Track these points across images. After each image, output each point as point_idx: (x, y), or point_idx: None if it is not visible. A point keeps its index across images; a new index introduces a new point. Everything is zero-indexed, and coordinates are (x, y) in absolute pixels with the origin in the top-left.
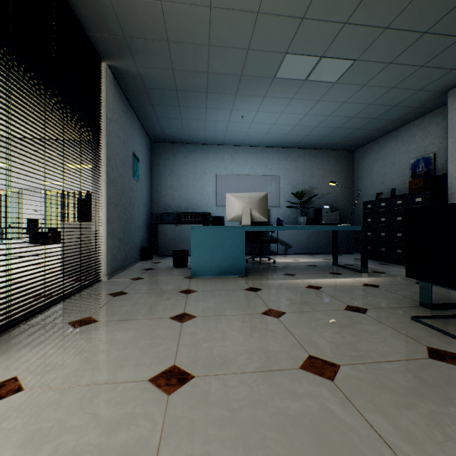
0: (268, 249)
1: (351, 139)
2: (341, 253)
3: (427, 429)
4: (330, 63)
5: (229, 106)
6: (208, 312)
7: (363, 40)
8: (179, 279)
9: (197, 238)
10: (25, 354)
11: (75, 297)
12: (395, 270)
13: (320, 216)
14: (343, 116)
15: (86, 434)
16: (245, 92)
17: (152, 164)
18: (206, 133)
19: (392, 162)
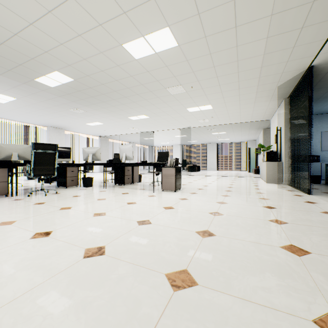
0: None
1: None
2: None
3: None
4: None
5: None
6: None
7: None
8: None
9: None
10: None
11: (298, 188)
12: None
13: None
14: None
15: None
16: None
17: None
18: (319, 110)
19: None
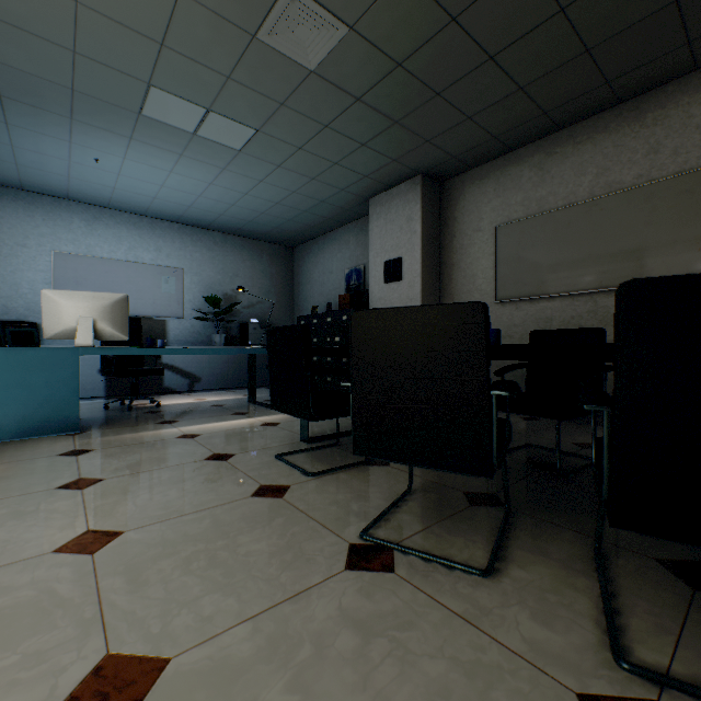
0: (161, 384)
1: (286, 231)
2: None
3: (170, 572)
4: (224, 122)
5: (63, 134)
6: None
7: (260, 108)
8: None
9: None
10: None
11: None
12: None
13: (246, 334)
14: (266, 199)
15: None
16: (91, 121)
17: None
18: (21, 170)
19: (331, 270)
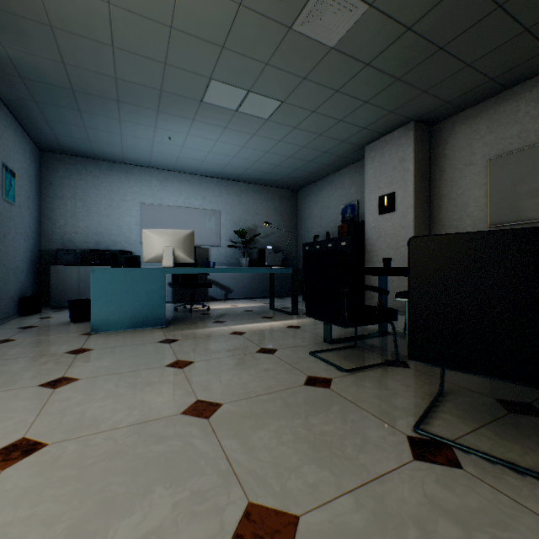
0: (206, 294)
1: (293, 178)
2: (284, 296)
3: (268, 440)
4: (259, 99)
5: (152, 123)
6: (98, 372)
7: (286, 84)
8: (73, 337)
9: (101, 283)
10: None
11: None
12: None
13: (263, 258)
14: (281, 154)
15: None
16: (169, 111)
17: (41, 181)
18: (124, 150)
19: (328, 206)
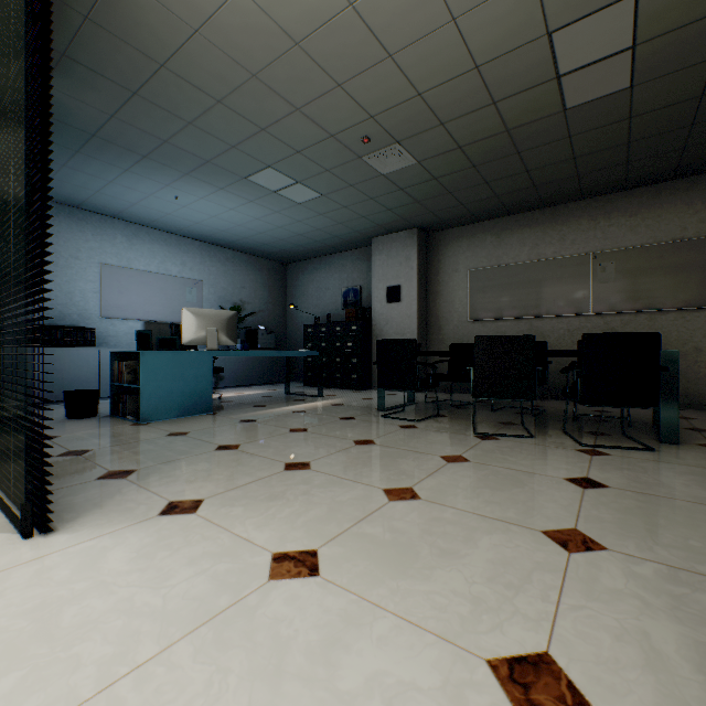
0: None
1: (290, 253)
2: (278, 382)
3: (419, 445)
4: (303, 189)
5: (167, 181)
6: (244, 440)
7: (334, 185)
8: (131, 428)
9: (151, 368)
10: (130, 498)
11: None
12: (340, 393)
13: (255, 339)
14: (293, 231)
15: (298, 488)
16: (201, 177)
17: None
18: (95, 195)
19: (327, 287)
